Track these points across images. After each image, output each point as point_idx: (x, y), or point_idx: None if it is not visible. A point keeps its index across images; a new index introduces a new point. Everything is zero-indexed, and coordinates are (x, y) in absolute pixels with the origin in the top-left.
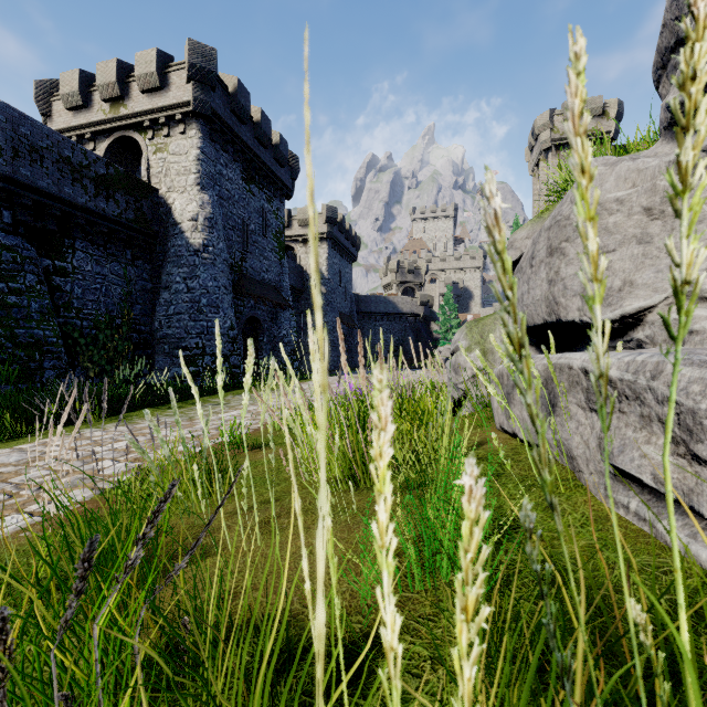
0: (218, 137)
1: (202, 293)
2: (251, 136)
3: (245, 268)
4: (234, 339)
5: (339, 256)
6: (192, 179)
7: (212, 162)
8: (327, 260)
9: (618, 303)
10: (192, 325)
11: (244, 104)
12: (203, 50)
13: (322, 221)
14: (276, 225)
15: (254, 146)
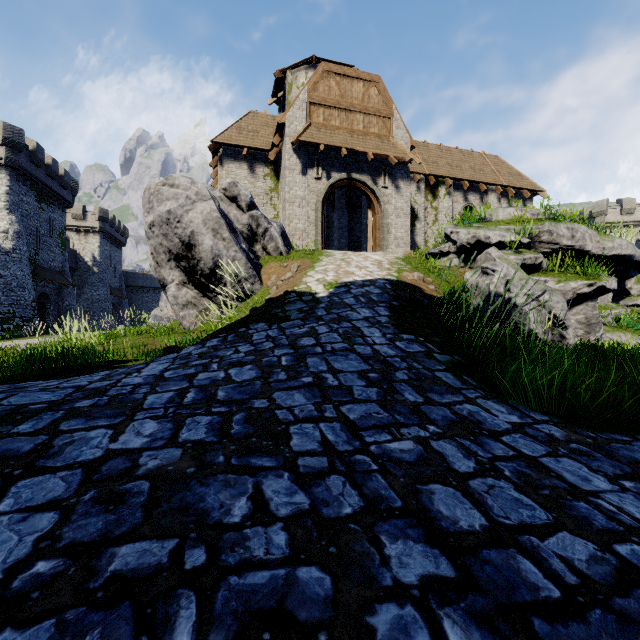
0: (20, 177)
1: (13, 279)
2: (43, 173)
3: (38, 260)
4: (35, 308)
5: (110, 244)
6: (2, 205)
7: (17, 194)
8: (99, 247)
9: (162, 309)
10: (5, 299)
11: (41, 157)
12: (15, 129)
13: (95, 218)
14: (60, 228)
15: (46, 179)
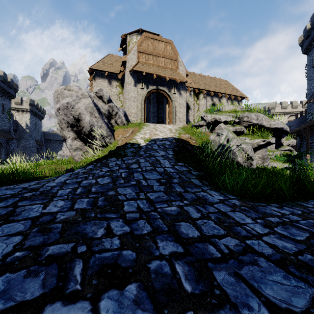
0: None
1: None
2: None
3: None
4: None
5: (35, 118)
6: None
7: None
8: (30, 119)
9: (64, 151)
10: None
11: None
12: None
13: (27, 104)
14: (8, 109)
15: (0, 83)
